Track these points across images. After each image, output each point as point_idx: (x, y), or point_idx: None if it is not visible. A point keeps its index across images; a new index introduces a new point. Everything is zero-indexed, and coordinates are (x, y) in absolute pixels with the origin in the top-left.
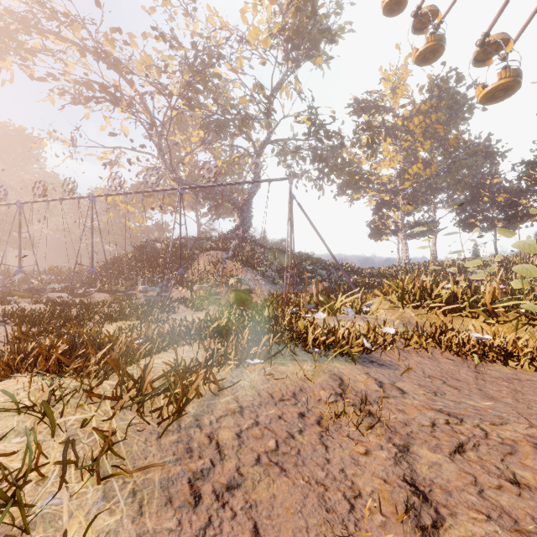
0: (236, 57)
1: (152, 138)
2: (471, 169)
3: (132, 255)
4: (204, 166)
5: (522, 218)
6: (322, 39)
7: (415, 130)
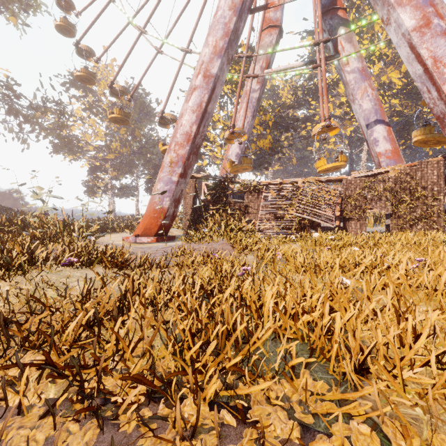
0: None
1: None
2: (158, 155)
3: None
4: None
5: None
6: (11, 3)
7: None
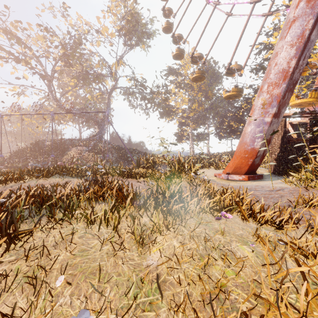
0: (96, 40)
1: (44, 81)
2: (223, 108)
3: (30, 148)
4: (82, 97)
5: (233, 133)
6: (143, 37)
7: (194, 87)
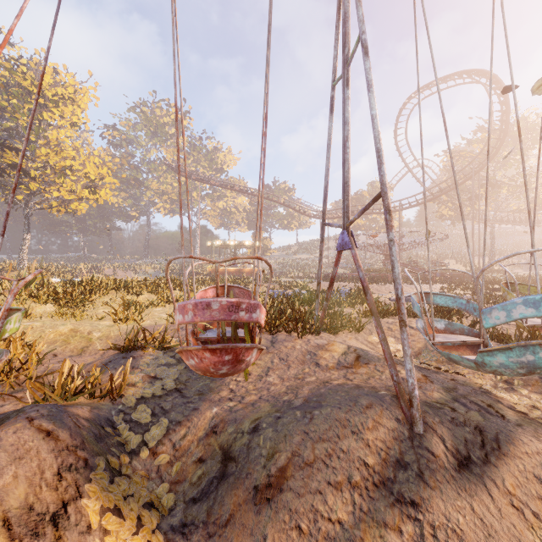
0: None
1: None
2: None
3: None
4: None
5: None
6: None
7: None
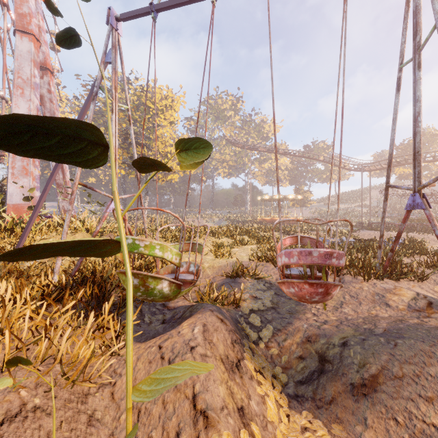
0: None
1: None
2: None
3: None
4: None
5: None
6: None
7: None
